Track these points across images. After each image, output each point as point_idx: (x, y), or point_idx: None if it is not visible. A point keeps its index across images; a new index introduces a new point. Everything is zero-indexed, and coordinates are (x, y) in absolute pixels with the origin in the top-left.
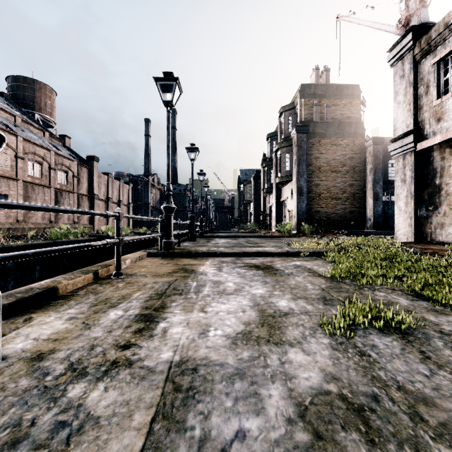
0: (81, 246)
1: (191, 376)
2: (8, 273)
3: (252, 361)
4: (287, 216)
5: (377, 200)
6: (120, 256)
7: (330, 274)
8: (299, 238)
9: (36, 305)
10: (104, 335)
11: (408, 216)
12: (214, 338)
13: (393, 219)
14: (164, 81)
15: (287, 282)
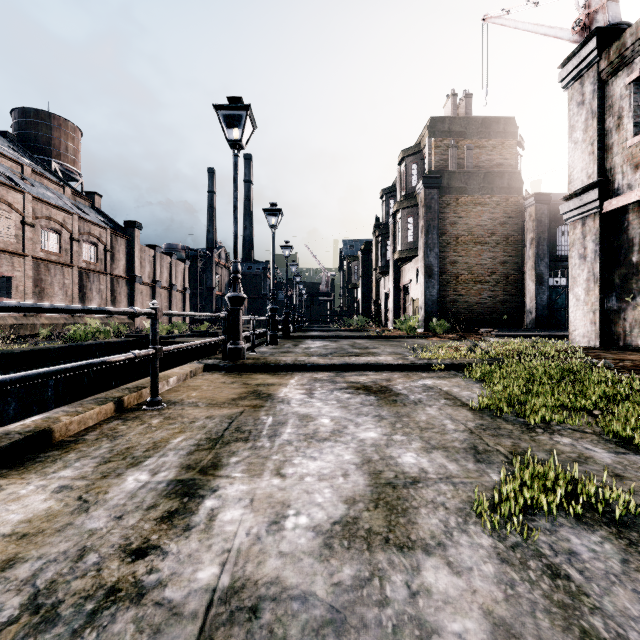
0: (89, 364)
1: (245, 626)
2: (8, 391)
3: (358, 590)
4: (410, 307)
5: (541, 284)
6: (157, 374)
7: (481, 404)
8: (427, 339)
9: (12, 461)
10: (107, 525)
11: (590, 309)
12: (293, 534)
13: (564, 313)
14: (229, 110)
15: (413, 416)
